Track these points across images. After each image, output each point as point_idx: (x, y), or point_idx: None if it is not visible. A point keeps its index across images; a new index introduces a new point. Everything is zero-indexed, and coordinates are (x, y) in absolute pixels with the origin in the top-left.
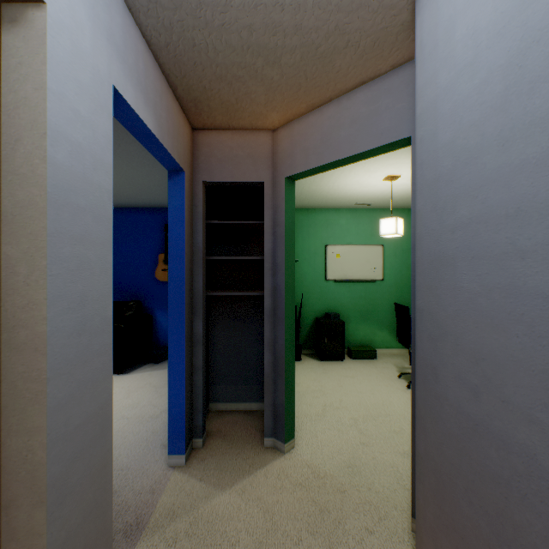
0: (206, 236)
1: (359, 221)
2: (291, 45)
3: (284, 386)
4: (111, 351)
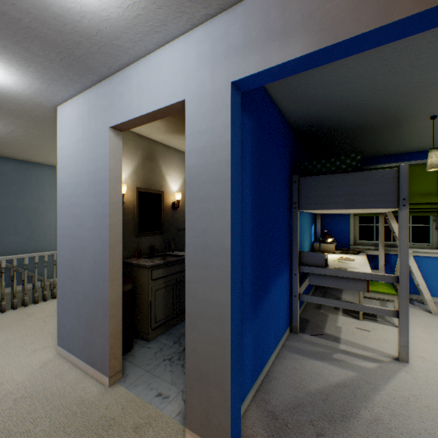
0: None
1: None
2: None
3: None
4: (229, 272)
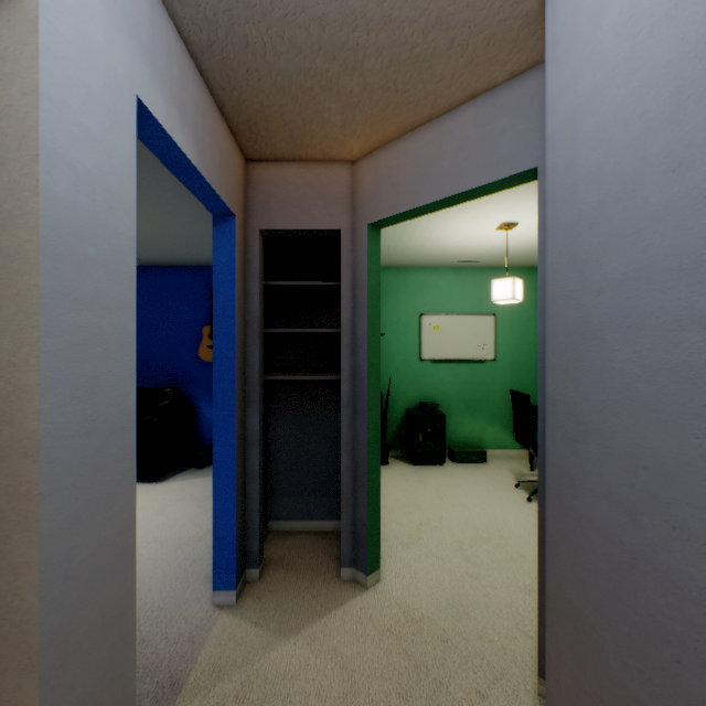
0: (264, 302)
1: (464, 283)
2: (376, 44)
3: (367, 499)
4: (134, 455)
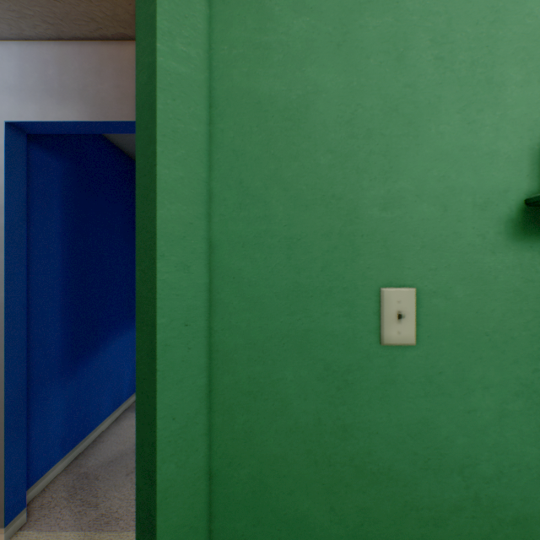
0: None
1: None
2: None
3: None
4: (4, 328)
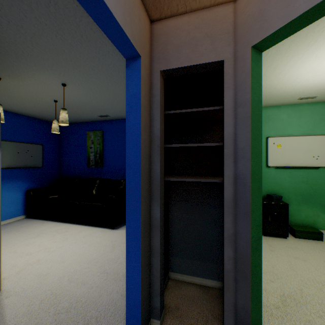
0: (165, 128)
1: (301, 115)
2: None
3: (249, 291)
4: None
